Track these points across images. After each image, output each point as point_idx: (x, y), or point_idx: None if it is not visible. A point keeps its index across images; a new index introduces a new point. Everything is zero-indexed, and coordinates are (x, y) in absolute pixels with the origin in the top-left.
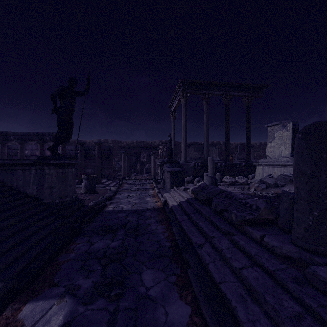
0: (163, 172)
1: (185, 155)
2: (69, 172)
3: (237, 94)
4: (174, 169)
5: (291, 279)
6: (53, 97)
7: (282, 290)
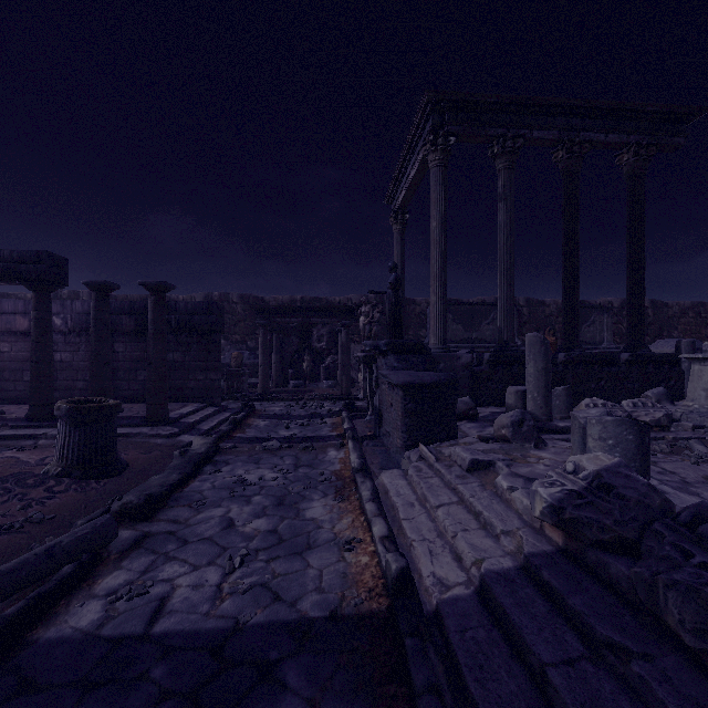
0: (376, 384)
1: (443, 329)
2: None
3: (605, 140)
4: (420, 378)
5: None
6: None
7: None
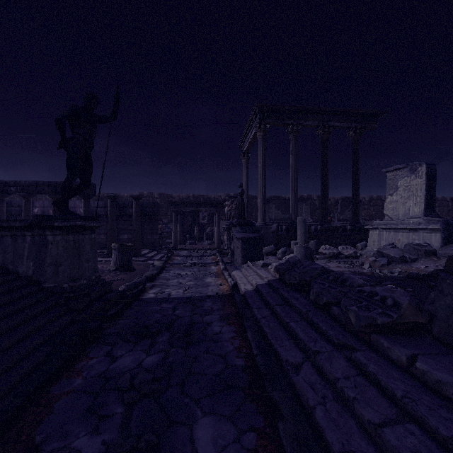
0: (232, 239)
1: (263, 214)
2: (86, 240)
3: (340, 125)
4: (248, 235)
5: None
6: (59, 123)
7: None
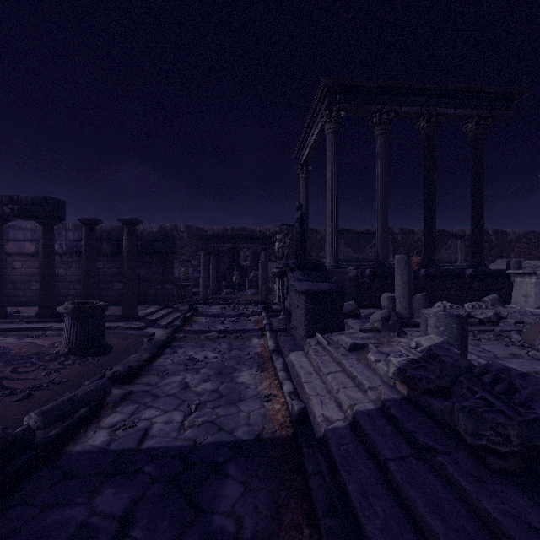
0: (286, 291)
1: (335, 252)
2: None
3: (454, 113)
4: (317, 287)
5: None
6: None
7: None
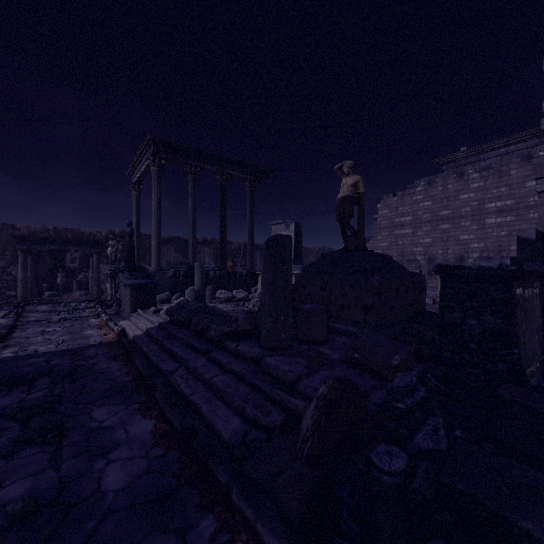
0: (118, 287)
1: (158, 259)
2: None
3: (237, 175)
4: (138, 282)
5: (251, 372)
6: None
7: (242, 383)
